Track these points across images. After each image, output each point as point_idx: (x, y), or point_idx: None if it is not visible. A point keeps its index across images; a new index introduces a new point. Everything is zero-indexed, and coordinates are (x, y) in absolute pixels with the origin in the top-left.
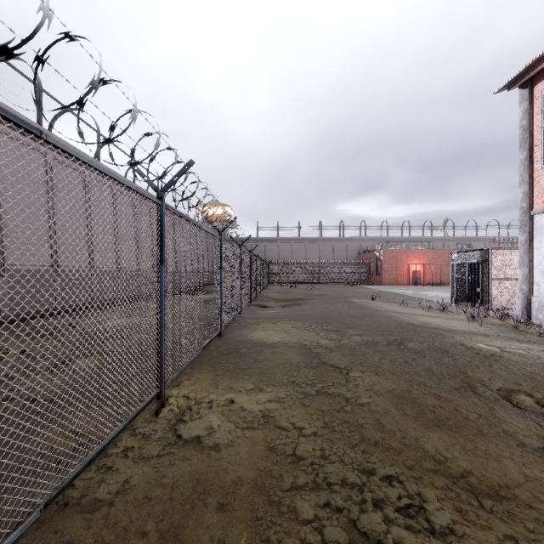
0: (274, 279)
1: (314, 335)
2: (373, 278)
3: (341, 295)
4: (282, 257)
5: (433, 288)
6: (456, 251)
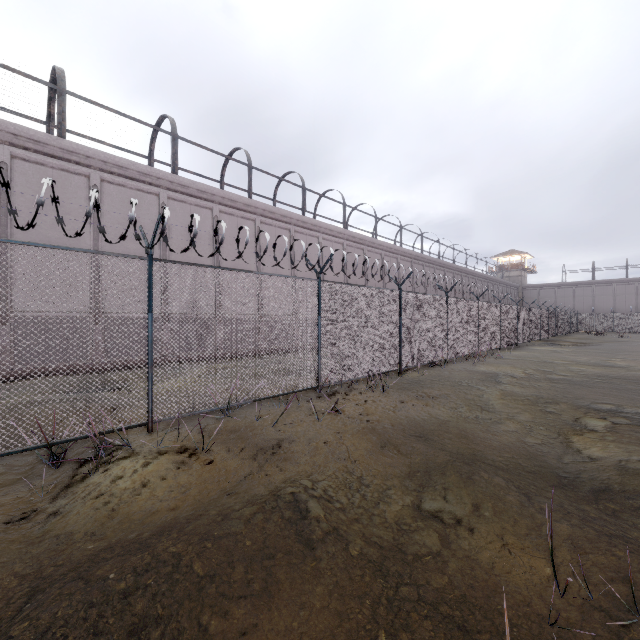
0: (584, 327)
1: (566, 349)
2: None
3: None
4: (598, 303)
5: None
6: None
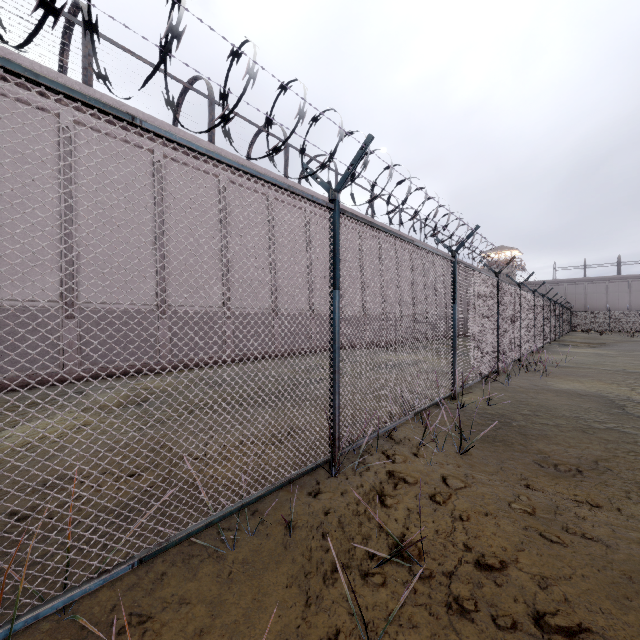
0: (579, 326)
1: (606, 351)
2: None
3: None
4: (591, 301)
5: None
6: None
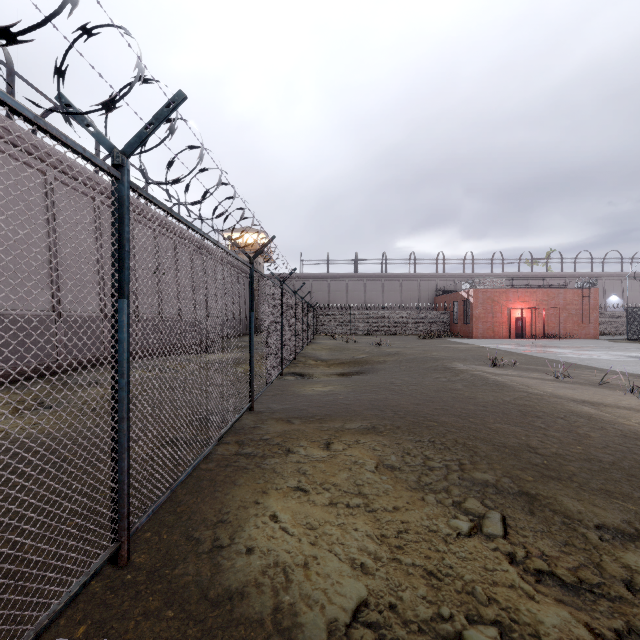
0: (324, 329)
1: (474, 541)
2: (458, 328)
3: (428, 355)
4: (334, 300)
5: (553, 343)
6: (576, 290)
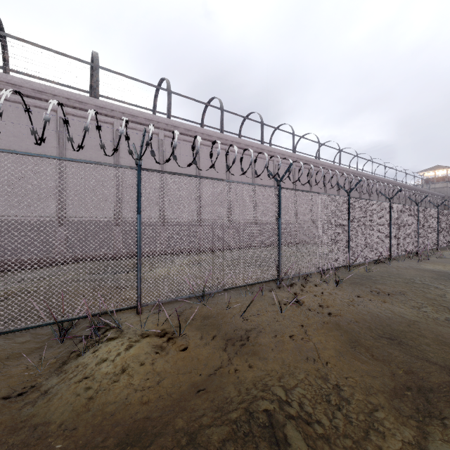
0: None
1: None
2: None
3: None
4: None
5: None
6: None
